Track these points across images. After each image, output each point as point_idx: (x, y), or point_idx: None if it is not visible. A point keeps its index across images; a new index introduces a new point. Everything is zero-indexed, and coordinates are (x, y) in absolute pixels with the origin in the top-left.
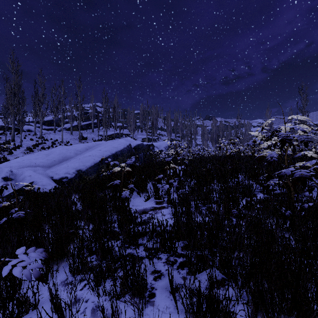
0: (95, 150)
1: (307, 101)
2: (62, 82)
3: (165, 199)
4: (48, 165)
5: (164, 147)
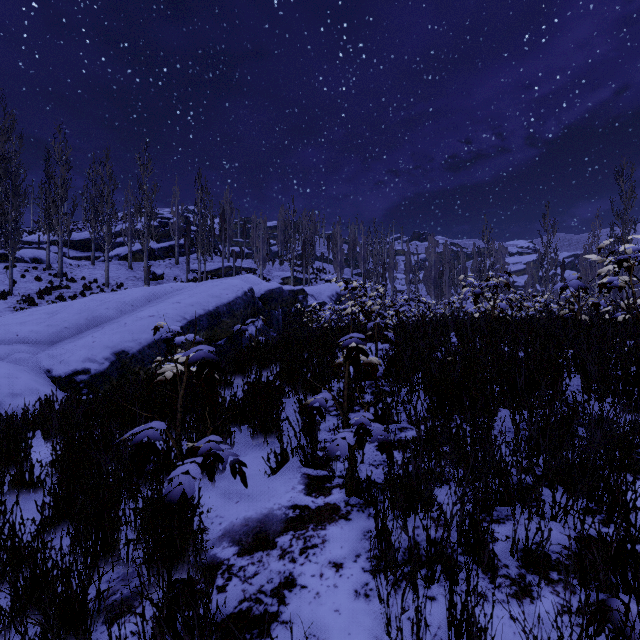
0: (166, 302)
1: (634, 197)
2: (107, 154)
3: (336, 466)
4: (50, 338)
5: (329, 297)
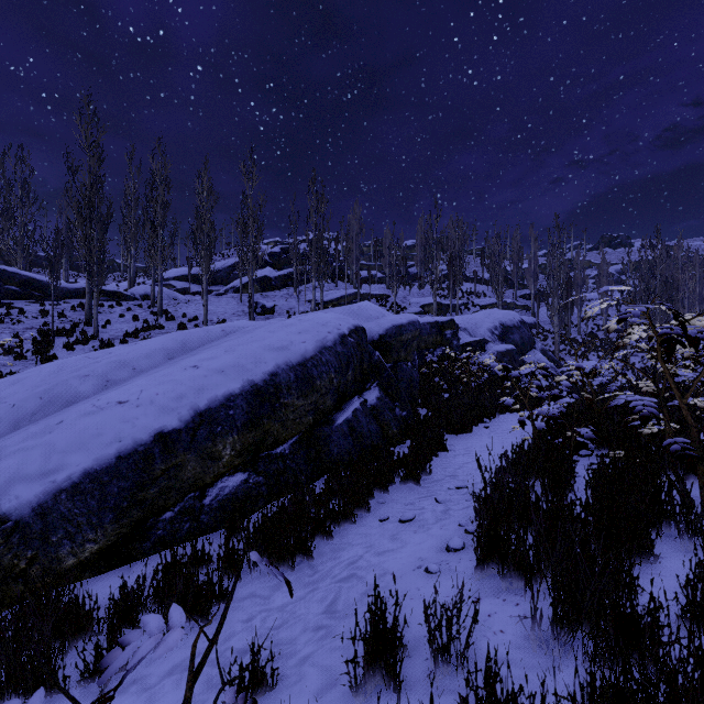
0: (173, 366)
1: None
2: (205, 163)
3: None
4: None
5: (489, 330)
